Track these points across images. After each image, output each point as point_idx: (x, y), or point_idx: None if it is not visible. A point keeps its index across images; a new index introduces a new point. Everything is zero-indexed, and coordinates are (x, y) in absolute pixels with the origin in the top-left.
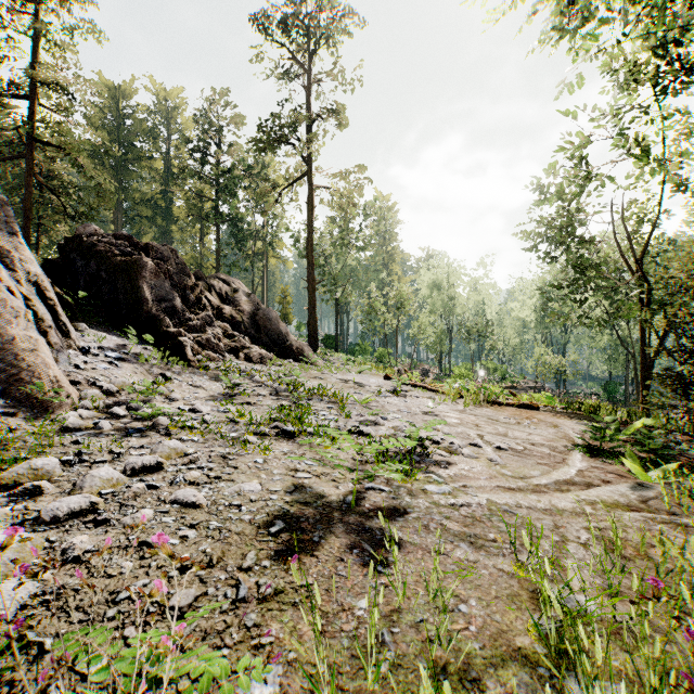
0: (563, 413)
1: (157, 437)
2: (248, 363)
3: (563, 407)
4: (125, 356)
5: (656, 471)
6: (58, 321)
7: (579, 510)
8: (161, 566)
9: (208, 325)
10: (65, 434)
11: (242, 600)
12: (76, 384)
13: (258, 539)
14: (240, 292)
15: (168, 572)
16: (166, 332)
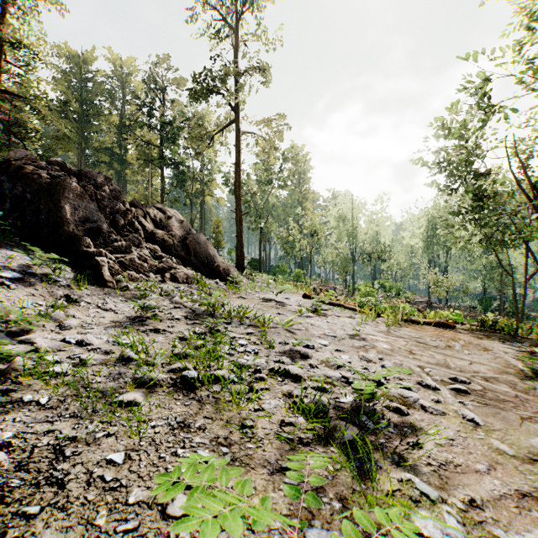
0: (479, 332)
1: None
2: (174, 283)
3: (470, 323)
4: (28, 276)
5: None
6: None
7: None
8: None
9: (136, 247)
10: None
11: None
12: None
13: None
14: (173, 218)
15: None
16: (85, 252)
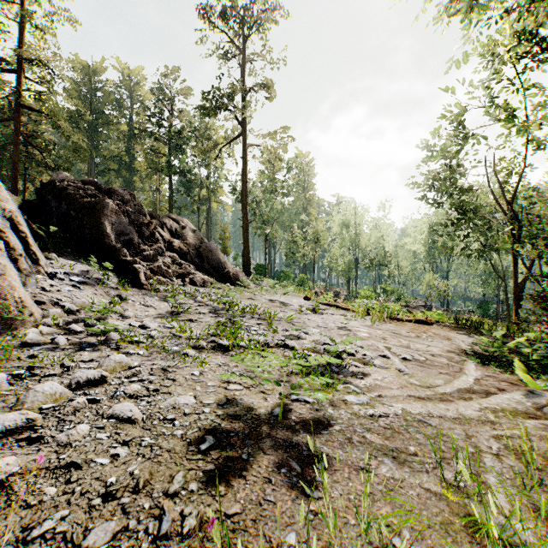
0: (452, 328)
1: (107, 351)
2: (193, 286)
3: (451, 322)
4: (87, 280)
5: (542, 379)
6: (29, 250)
7: (484, 418)
8: (84, 492)
9: (160, 255)
10: (24, 348)
11: (163, 536)
12: (41, 304)
13: (188, 457)
14: (187, 228)
15: (91, 499)
16: (123, 260)
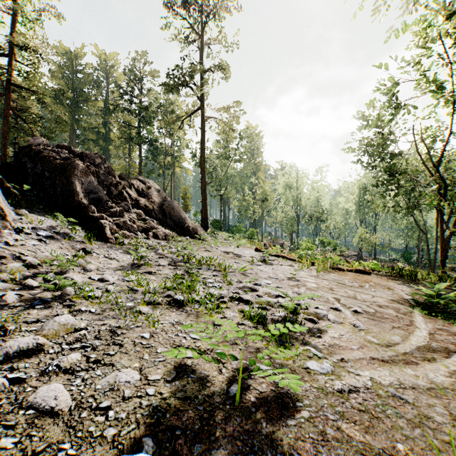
0: (389, 277)
1: (58, 308)
2: (155, 240)
3: (385, 271)
4: (54, 234)
5: None
6: None
7: None
8: None
9: (126, 212)
10: None
11: None
12: (2, 258)
13: None
14: (152, 188)
15: None
16: (91, 216)
